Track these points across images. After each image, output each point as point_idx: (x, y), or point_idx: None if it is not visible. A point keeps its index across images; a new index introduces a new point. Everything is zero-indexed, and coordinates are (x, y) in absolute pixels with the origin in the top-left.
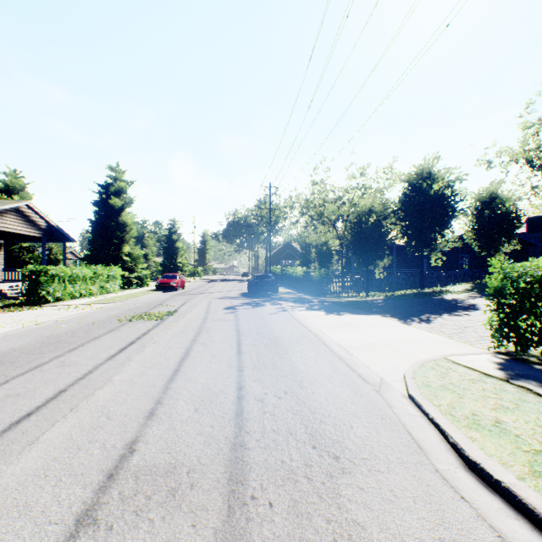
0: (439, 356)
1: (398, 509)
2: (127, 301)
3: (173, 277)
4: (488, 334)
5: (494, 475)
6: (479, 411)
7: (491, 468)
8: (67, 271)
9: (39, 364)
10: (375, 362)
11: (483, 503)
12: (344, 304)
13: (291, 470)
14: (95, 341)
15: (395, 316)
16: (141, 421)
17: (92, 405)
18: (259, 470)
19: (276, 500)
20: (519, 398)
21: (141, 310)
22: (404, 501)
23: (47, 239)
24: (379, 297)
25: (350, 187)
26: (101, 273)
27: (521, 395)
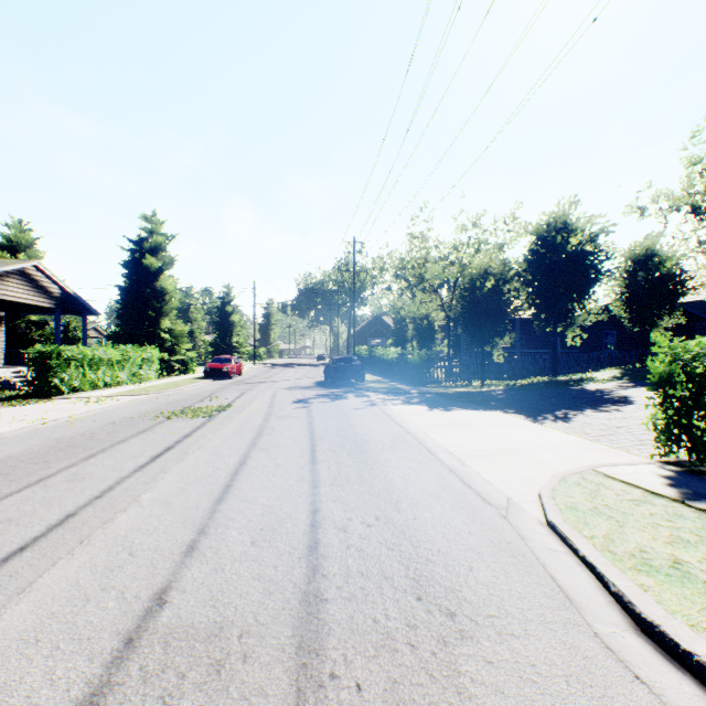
0: (586, 468)
1: (545, 695)
2: (166, 393)
3: (226, 360)
4: (648, 436)
5: (682, 644)
6: (649, 545)
7: (676, 633)
8: (87, 352)
9: (42, 477)
10: (498, 474)
11: (669, 686)
12: (452, 396)
13: (387, 633)
14: (120, 446)
15: (520, 412)
16: (176, 559)
17: (110, 535)
18: (341, 633)
19: (366, 679)
20: (703, 527)
21: (184, 404)
22: (552, 683)
23: (62, 310)
24: (499, 387)
25: (459, 242)
26: (132, 355)
27: (704, 522)
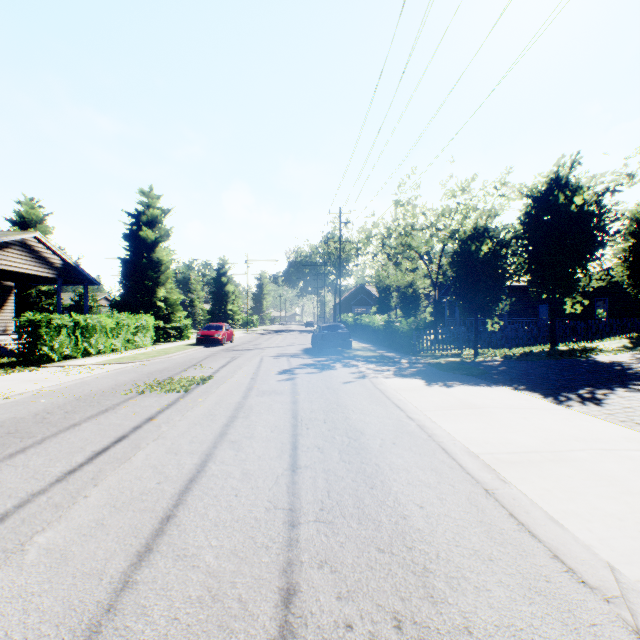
0: None
1: None
2: (153, 360)
3: (217, 328)
4: None
5: None
6: None
7: None
8: (78, 320)
9: None
10: (565, 505)
11: None
12: (447, 367)
13: None
14: (65, 434)
15: (534, 389)
16: None
17: None
18: None
19: None
20: None
21: (165, 374)
22: None
23: (64, 280)
24: (495, 357)
25: (447, 208)
26: (126, 322)
27: None
